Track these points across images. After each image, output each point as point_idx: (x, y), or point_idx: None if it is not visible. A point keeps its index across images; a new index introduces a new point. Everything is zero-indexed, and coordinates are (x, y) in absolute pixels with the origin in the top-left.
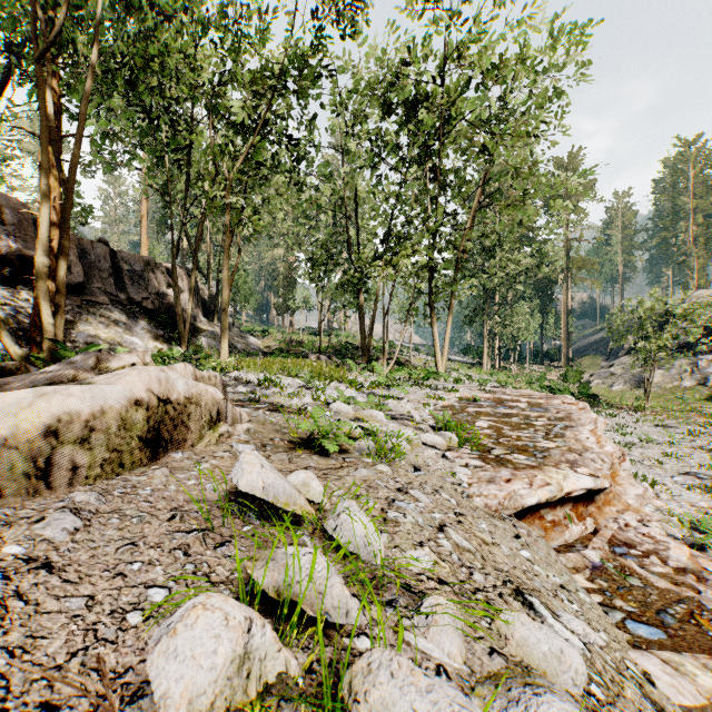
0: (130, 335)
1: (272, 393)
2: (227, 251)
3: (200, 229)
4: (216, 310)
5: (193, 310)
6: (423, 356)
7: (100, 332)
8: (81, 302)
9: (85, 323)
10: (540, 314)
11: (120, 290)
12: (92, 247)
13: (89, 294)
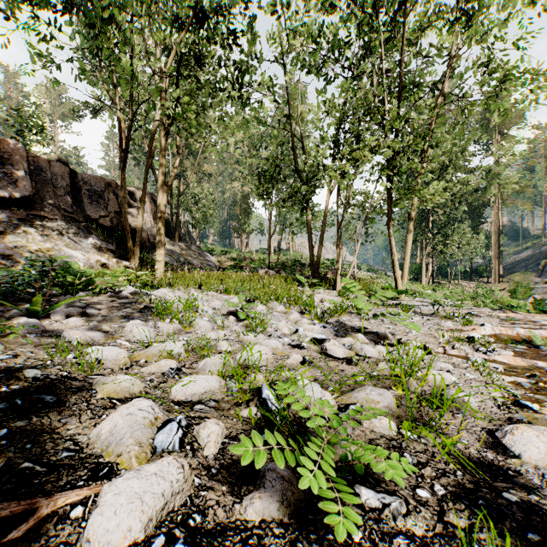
0: (73, 249)
1: (117, 352)
2: (163, 153)
3: (150, 145)
4: (177, 231)
5: (152, 229)
6: (364, 272)
7: (34, 244)
8: (29, 216)
9: (17, 235)
10: (471, 234)
11: (78, 208)
12: (49, 166)
13: (39, 209)
